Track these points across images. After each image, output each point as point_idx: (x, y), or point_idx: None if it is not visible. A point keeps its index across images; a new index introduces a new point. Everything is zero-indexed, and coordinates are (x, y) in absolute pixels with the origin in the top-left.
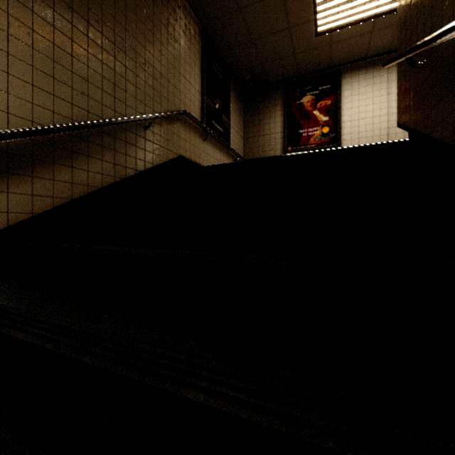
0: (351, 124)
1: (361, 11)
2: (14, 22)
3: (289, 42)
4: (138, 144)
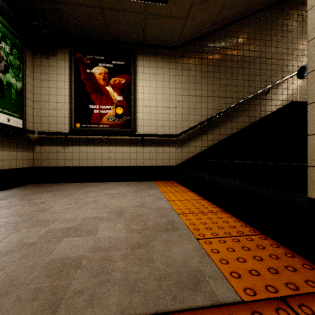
0: None
1: None
2: (215, 79)
3: None
4: (262, 103)
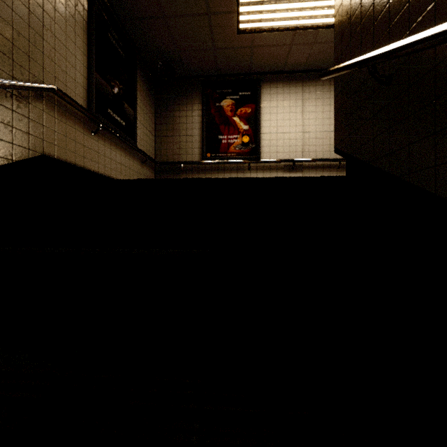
0: (270, 137)
1: (284, 17)
2: None
3: (209, 32)
4: None
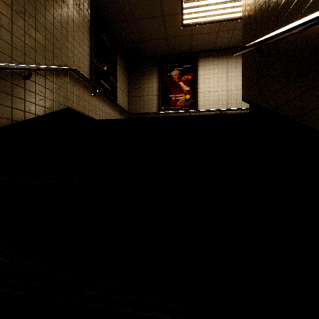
0: (204, 94)
1: (212, 14)
2: None
3: (163, 27)
4: (16, 93)
